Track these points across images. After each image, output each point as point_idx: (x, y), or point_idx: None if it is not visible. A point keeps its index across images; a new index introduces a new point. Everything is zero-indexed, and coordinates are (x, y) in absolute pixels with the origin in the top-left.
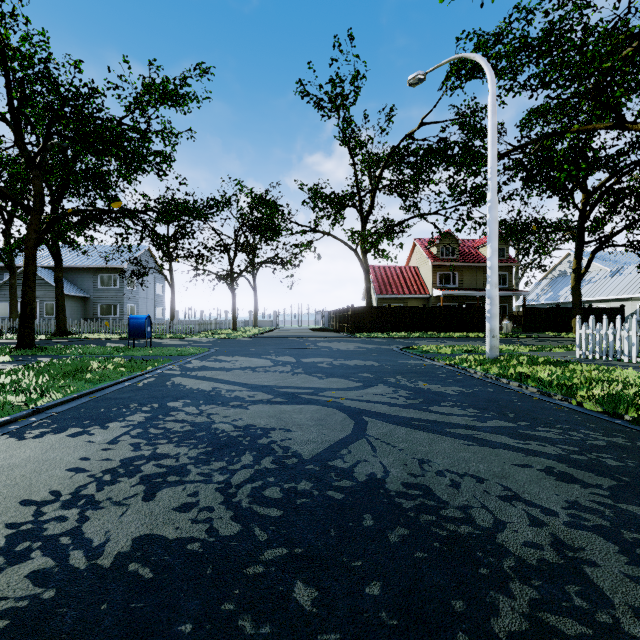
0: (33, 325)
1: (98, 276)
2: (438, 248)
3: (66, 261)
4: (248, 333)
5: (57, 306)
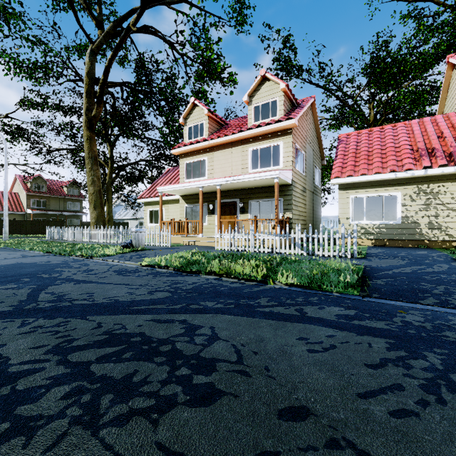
0: None
1: None
2: (32, 184)
3: None
4: None
5: None
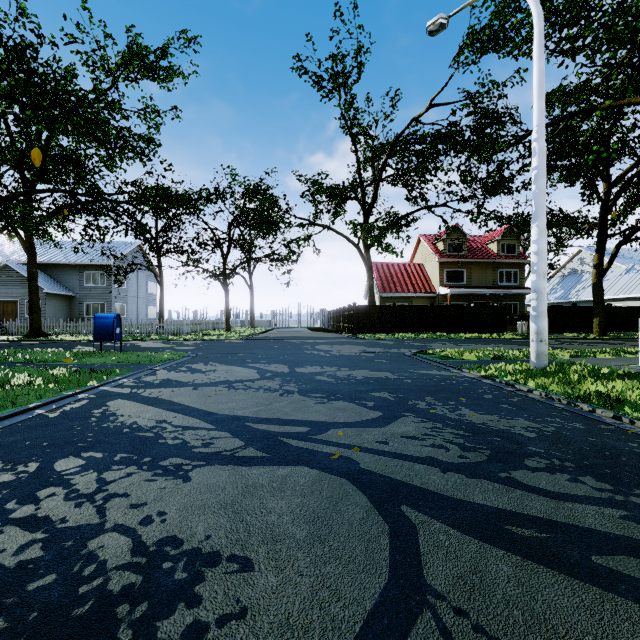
0: None
1: (84, 273)
2: (445, 243)
3: (50, 257)
4: (242, 334)
5: (30, 304)
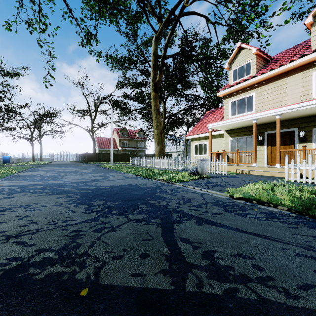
0: None
1: None
2: (121, 133)
3: None
4: (41, 163)
5: None
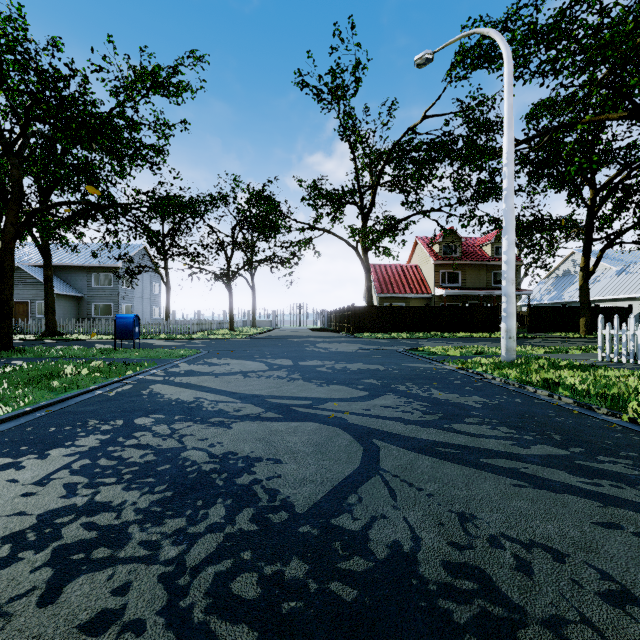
0: (11, 325)
1: (92, 275)
2: (440, 246)
3: (59, 259)
4: (245, 333)
5: (46, 305)
